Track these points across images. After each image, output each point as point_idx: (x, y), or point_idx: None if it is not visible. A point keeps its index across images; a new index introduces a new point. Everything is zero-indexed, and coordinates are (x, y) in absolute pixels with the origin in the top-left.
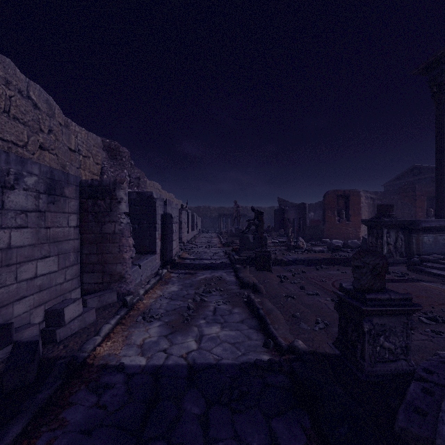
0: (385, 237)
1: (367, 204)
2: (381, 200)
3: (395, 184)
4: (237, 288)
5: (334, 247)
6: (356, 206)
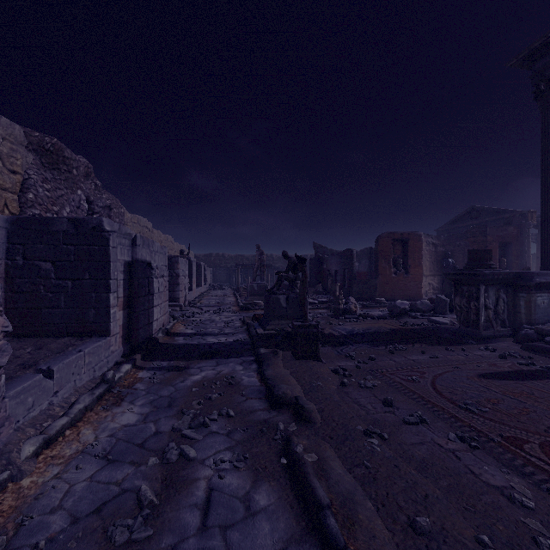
0: (483, 298)
1: (428, 252)
2: (445, 247)
3: (450, 229)
4: (263, 406)
5: (399, 310)
6: (416, 253)
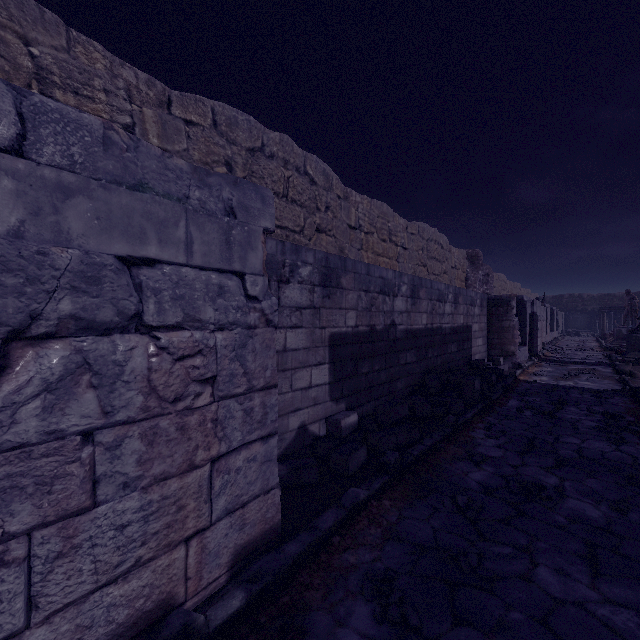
0: None
1: None
2: None
3: None
4: (611, 374)
5: None
6: None
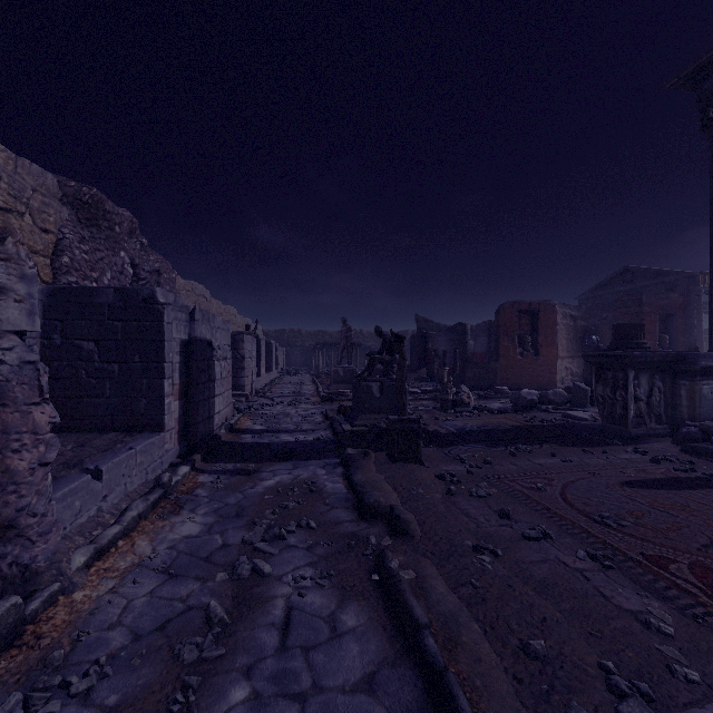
0: (632, 386)
1: (565, 327)
2: (587, 320)
3: (596, 296)
4: (350, 517)
5: (526, 402)
6: (549, 329)
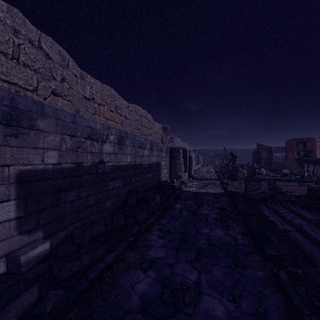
0: (306, 167)
1: None
2: None
3: None
4: (220, 184)
5: (283, 174)
6: (312, 148)
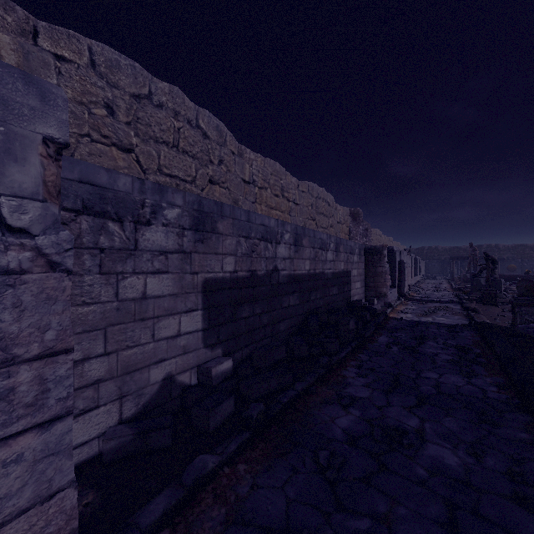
0: None
1: None
2: None
3: None
4: (460, 311)
5: None
6: None
